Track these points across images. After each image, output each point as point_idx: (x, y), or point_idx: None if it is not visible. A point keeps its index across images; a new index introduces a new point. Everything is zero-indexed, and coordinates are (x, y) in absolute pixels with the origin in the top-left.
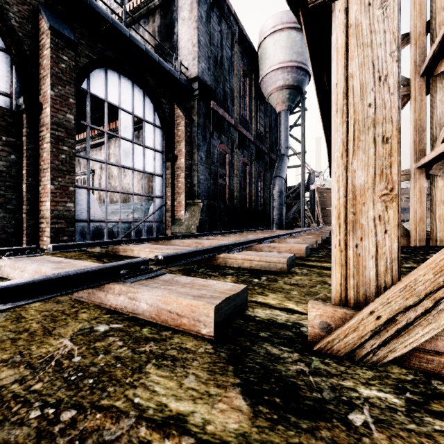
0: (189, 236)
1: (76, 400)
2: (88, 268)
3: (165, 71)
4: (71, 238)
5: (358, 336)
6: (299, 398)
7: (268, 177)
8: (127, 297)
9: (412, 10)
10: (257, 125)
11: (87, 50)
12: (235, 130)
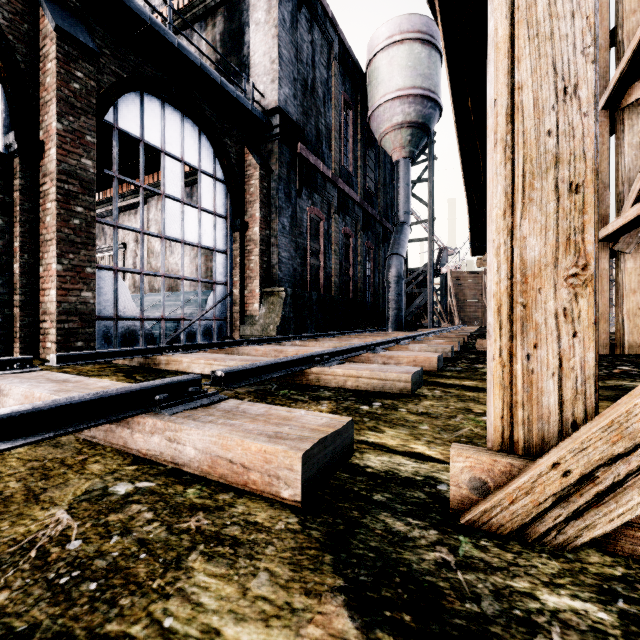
0: (266, 340)
1: (63, 624)
2: (103, 392)
3: (230, 97)
4: (89, 345)
5: (533, 503)
6: (443, 614)
7: (381, 255)
8: (164, 437)
9: None
10: (365, 179)
11: (113, 64)
12: (333, 186)
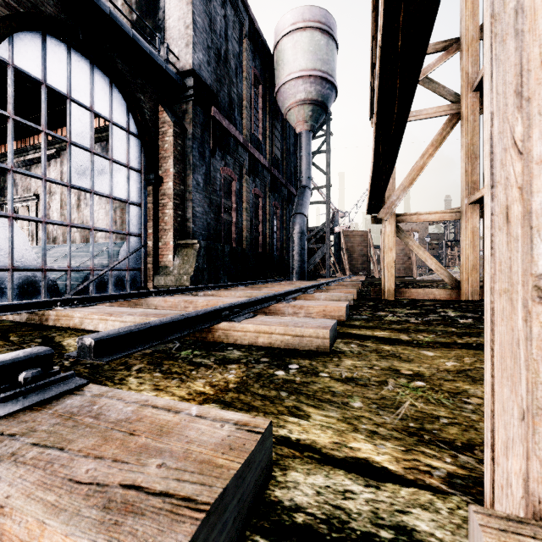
0: (177, 291)
1: None
2: None
3: (143, 53)
4: None
5: None
6: None
7: (286, 214)
8: None
9: (464, 8)
10: (273, 147)
11: None
12: (244, 150)
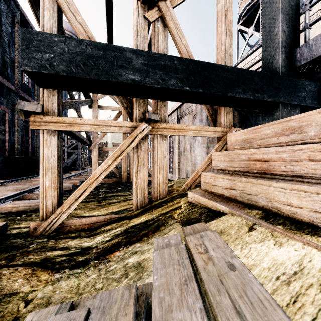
0: None
1: None
2: None
3: None
4: None
5: (43, 228)
6: (17, 247)
7: None
8: None
9: None
10: None
11: None
12: (16, 94)
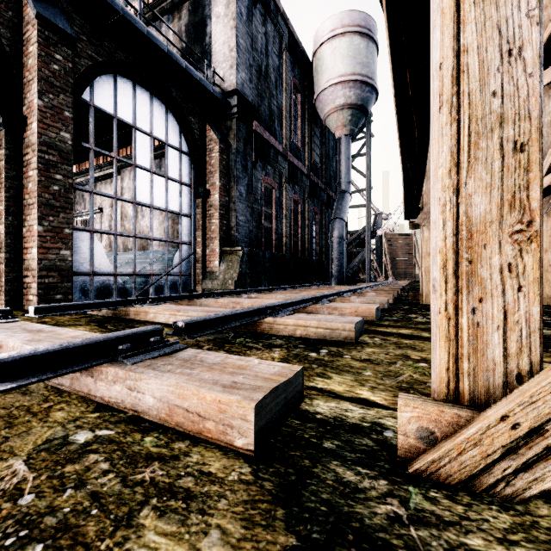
0: (225, 293)
1: None
2: (68, 343)
3: (194, 80)
4: (67, 297)
5: (481, 454)
6: None
7: (325, 219)
8: (125, 386)
9: None
10: (312, 154)
11: (89, 49)
12: (284, 159)
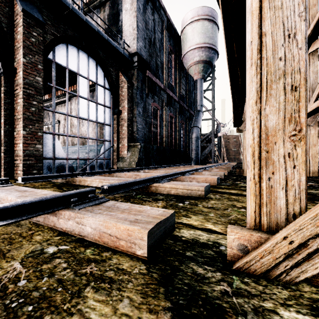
0: (130, 169)
1: None
2: (42, 197)
3: (112, 47)
4: (40, 172)
5: (272, 258)
6: None
7: (188, 127)
8: (75, 221)
9: None
10: (180, 89)
11: (52, 29)
12: (164, 92)
